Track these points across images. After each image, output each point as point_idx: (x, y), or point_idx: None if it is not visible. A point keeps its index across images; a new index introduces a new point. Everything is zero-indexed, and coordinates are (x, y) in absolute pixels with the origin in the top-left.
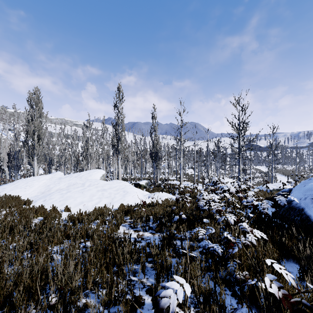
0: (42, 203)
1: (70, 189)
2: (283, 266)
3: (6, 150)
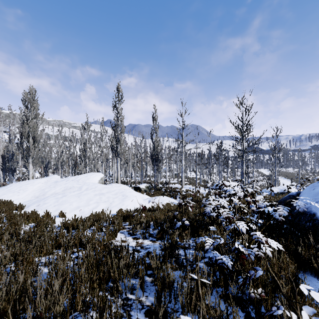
0: (36, 208)
1: (66, 193)
2: (305, 283)
3: (0, 153)
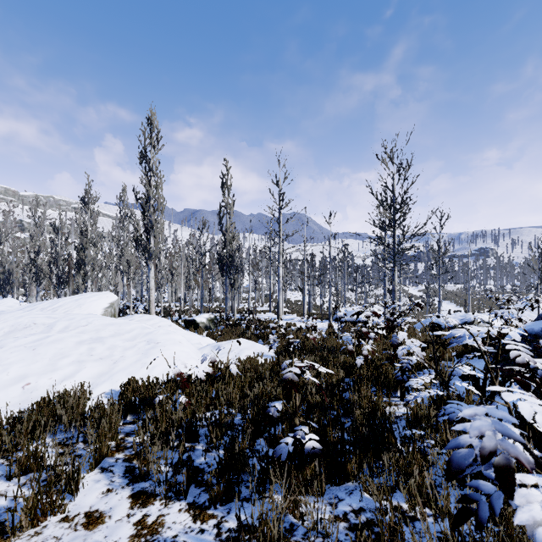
0: None
1: (4, 339)
2: None
3: None
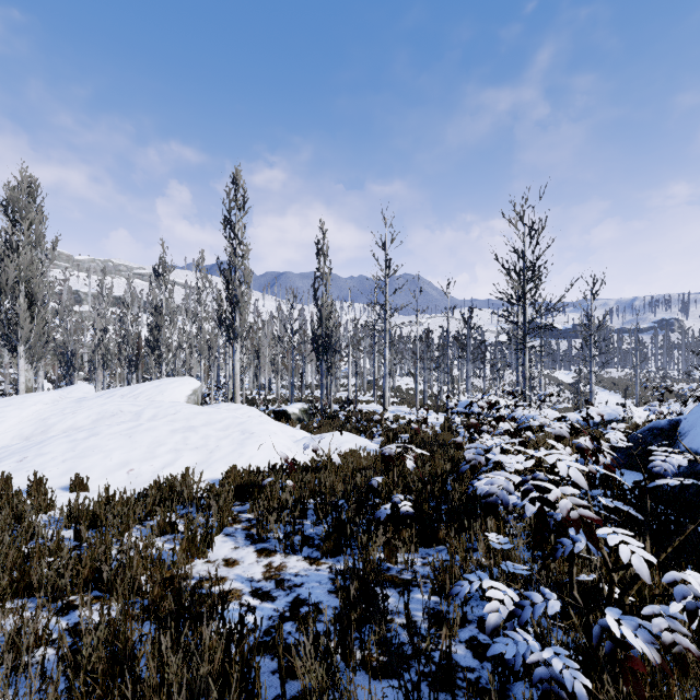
0: (14, 468)
1: (98, 427)
2: None
3: None
